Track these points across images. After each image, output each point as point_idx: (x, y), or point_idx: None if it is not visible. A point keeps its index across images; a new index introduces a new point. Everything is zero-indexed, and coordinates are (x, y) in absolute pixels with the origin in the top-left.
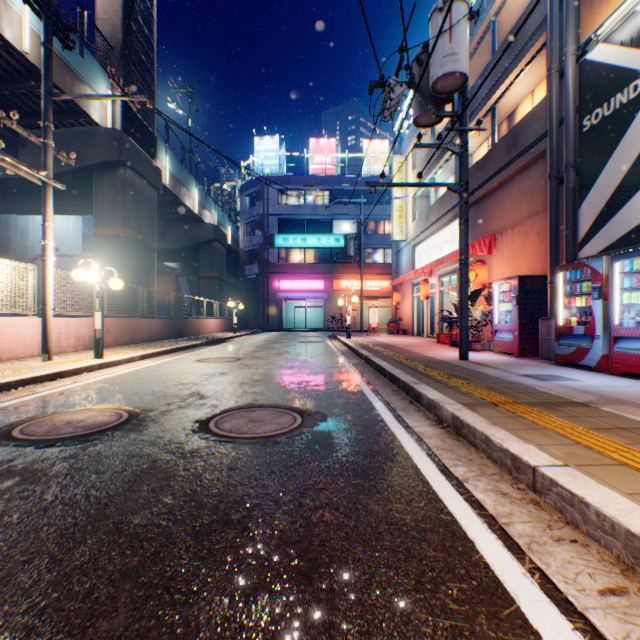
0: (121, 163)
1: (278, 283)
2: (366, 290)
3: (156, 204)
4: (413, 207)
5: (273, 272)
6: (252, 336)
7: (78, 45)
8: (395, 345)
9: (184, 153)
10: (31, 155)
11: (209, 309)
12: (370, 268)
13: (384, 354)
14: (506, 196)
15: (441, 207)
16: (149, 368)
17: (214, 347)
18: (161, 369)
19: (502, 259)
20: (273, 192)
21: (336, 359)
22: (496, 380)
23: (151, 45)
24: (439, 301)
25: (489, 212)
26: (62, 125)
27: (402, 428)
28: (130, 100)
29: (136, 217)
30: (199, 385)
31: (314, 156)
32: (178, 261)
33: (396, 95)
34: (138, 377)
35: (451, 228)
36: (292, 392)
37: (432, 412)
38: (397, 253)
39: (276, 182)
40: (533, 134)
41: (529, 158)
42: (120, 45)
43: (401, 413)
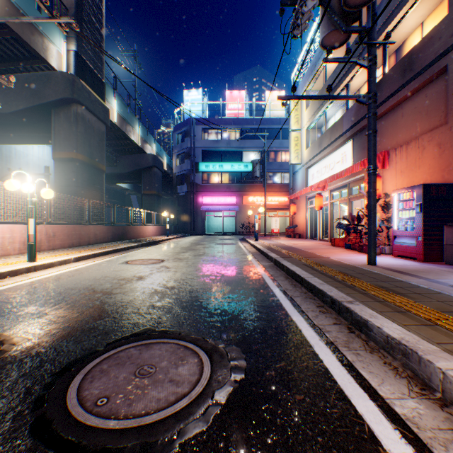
0: (73, 100)
1: (201, 199)
2: (268, 204)
3: (104, 135)
4: (307, 137)
5: (198, 190)
6: (181, 239)
7: (36, 2)
8: (297, 248)
9: (129, 99)
10: (2, 94)
11: (149, 218)
12: (271, 187)
13: (292, 257)
14: (398, 117)
15: (333, 133)
16: (76, 271)
17: (147, 248)
18: (86, 272)
19: (396, 172)
20: (198, 131)
21: (248, 261)
22: (441, 297)
23: (100, 10)
24: (330, 211)
25: (380, 133)
26: (27, 71)
27: (371, 402)
28: (57, 22)
29: (87, 144)
30: (107, 295)
31: (228, 103)
32: (127, 182)
33: (308, 8)
34: (55, 282)
35: (342, 150)
36: (204, 307)
37: (398, 359)
38: (293, 174)
39: (200, 123)
40: (432, 53)
41: (427, 77)
42: (73, 6)
43: (349, 356)
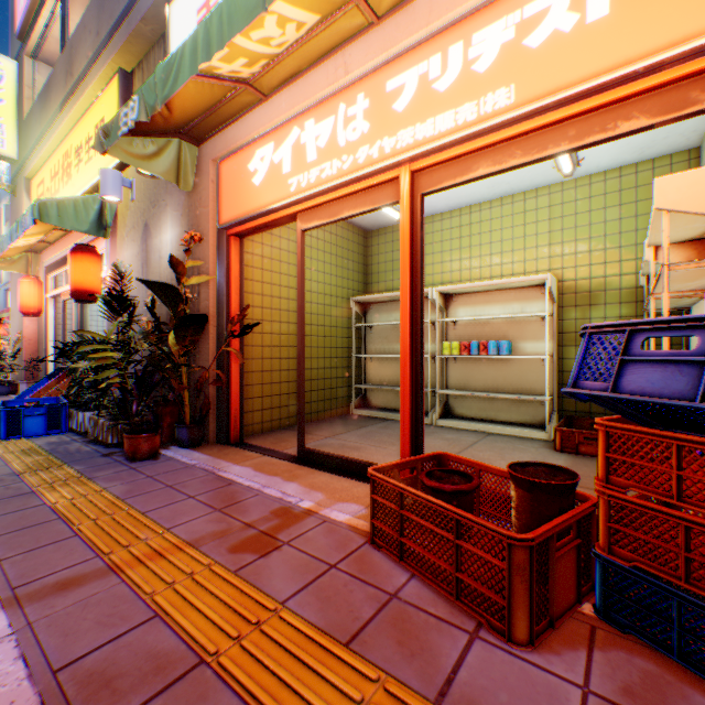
0: None
1: None
2: None
3: None
4: None
5: None
6: None
7: None
8: None
9: None
10: None
11: None
12: None
13: None
14: None
15: None
16: None
17: None
18: None
19: None
20: None
21: None
22: None
23: None
24: None
25: None
26: None
27: None
28: None
29: None
30: None
31: None
32: None
33: None
34: None
35: None
36: None
37: None
38: None
39: None
40: None
41: None
42: None
43: None
